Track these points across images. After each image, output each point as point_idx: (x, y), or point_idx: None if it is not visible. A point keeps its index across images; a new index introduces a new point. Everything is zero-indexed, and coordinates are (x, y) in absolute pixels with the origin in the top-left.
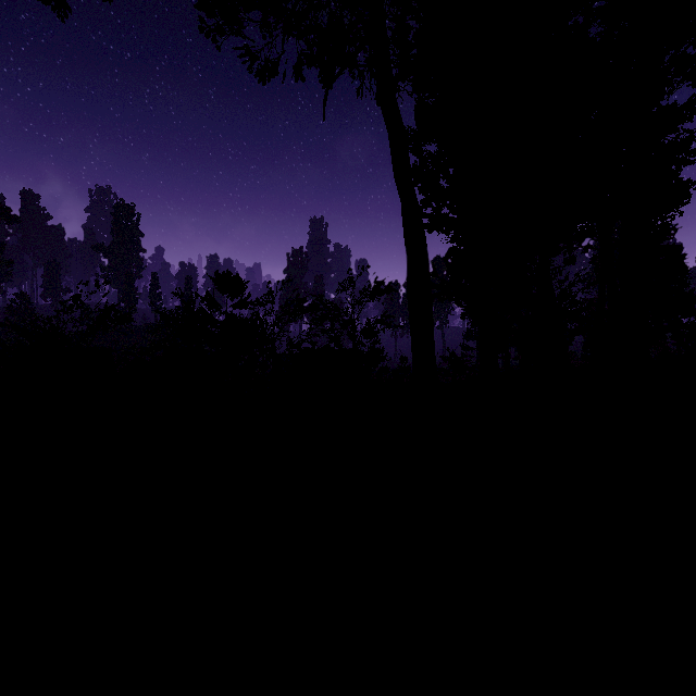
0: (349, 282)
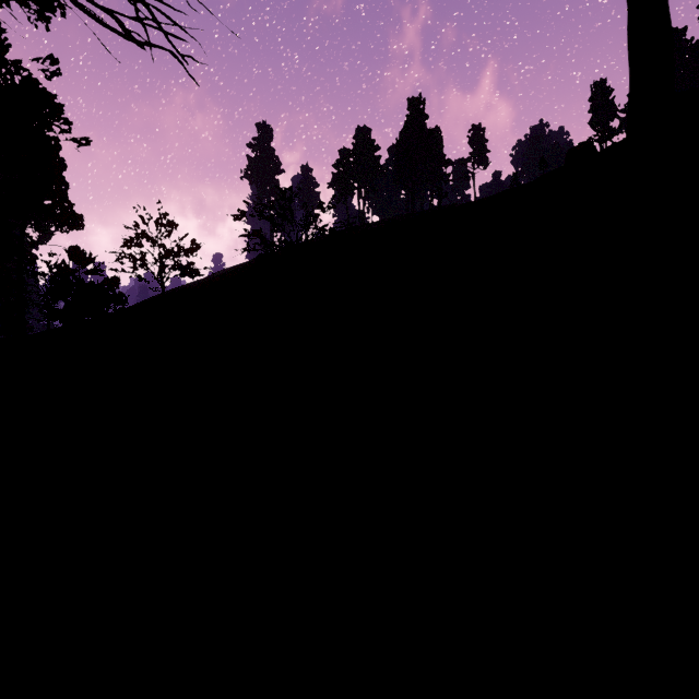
0: None
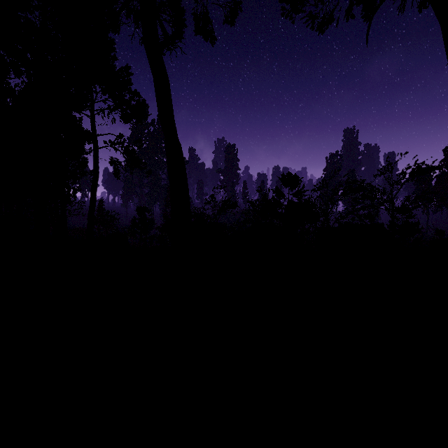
0: (387, 167)
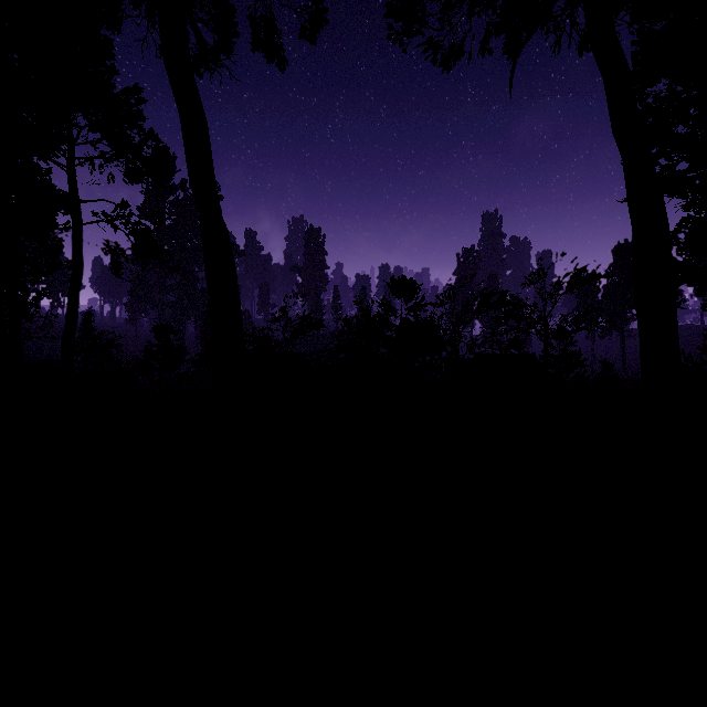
0: (538, 273)
